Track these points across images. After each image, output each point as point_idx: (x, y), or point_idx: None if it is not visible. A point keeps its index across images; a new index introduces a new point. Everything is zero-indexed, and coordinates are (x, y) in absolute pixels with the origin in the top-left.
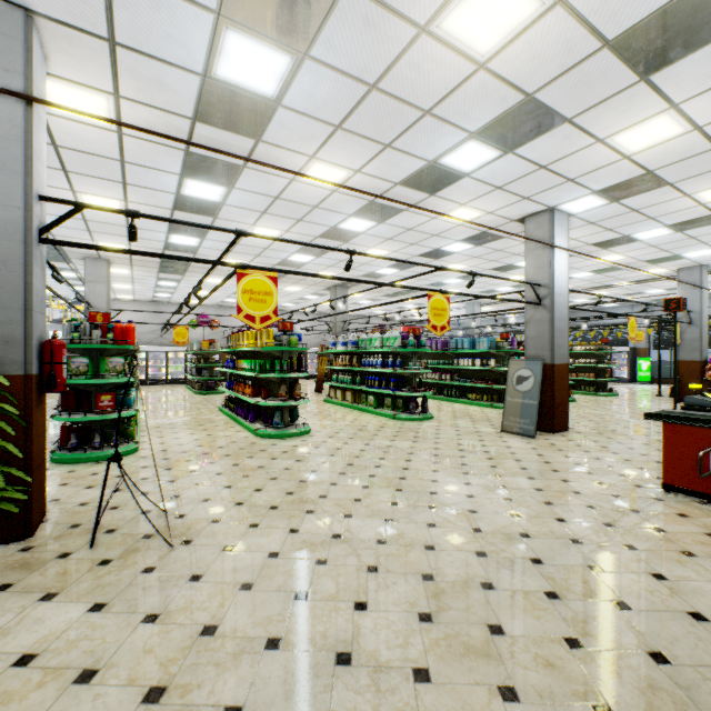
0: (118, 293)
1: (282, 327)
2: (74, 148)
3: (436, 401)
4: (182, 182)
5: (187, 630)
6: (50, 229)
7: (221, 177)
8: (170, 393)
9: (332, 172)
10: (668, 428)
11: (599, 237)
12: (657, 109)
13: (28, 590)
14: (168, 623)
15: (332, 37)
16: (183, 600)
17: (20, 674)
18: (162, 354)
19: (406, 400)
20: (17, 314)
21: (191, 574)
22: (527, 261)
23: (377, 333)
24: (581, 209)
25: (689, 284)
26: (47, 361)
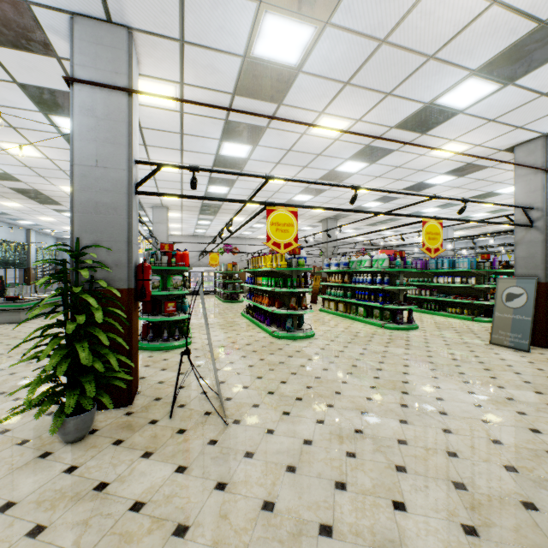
0: (172, 231)
1: (292, 252)
2: (152, 127)
3: (416, 313)
4: (221, 145)
5: (250, 502)
6: (142, 184)
7: (249, 138)
8: (206, 301)
9: (336, 124)
10: None
11: None
12: None
13: (133, 447)
14: (234, 493)
15: (352, 1)
16: (243, 473)
17: (135, 518)
18: (199, 273)
19: (392, 312)
20: (122, 246)
21: (245, 451)
22: (516, 187)
23: (366, 256)
24: None
25: None
26: (140, 279)
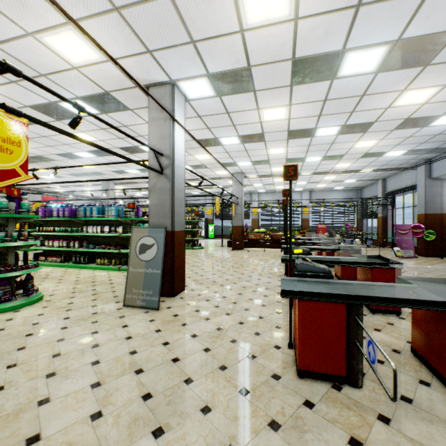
0: None
1: None
2: None
3: (62, 269)
4: None
5: None
6: None
7: None
8: None
9: None
10: (304, 305)
11: (201, 134)
12: None
13: None
14: None
15: None
16: None
17: None
18: None
19: None
20: None
21: None
22: (150, 130)
23: None
24: (195, 95)
25: (237, 182)
26: None
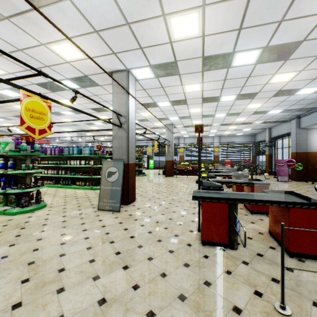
0: None
1: None
2: None
3: (54, 189)
4: None
5: None
6: None
7: None
8: None
9: None
10: (205, 204)
11: (145, 100)
12: (197, 2)
13: None
14: None
15: None
16: None
17: None
18: None
19: (19, 195)
20: None
21: None
22: (113, 100)
23: None
24: (142, 77)
25: (169, 131)
26: None
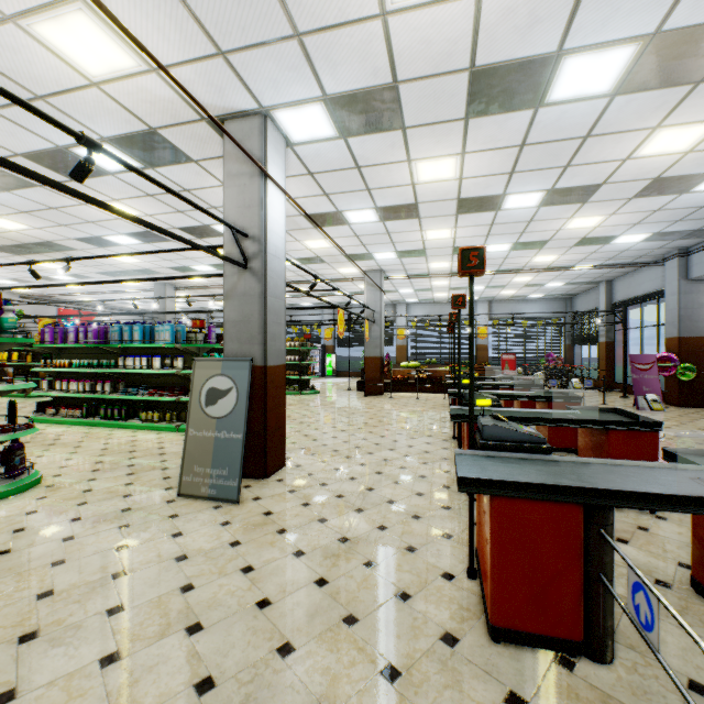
0: None
1: None
2: None
3: (82, 429)
4: None
5: None
6: None
7: None
8: None
9: None
10: (503, 507)
11: (314, 204)
12: None
13: None
14: None
15: None
16: None
17: None
18: None
19: None
20: None
21: None
22: (226, 194)
23: None
24: (303, 135)
25: (373, 286)
26: None
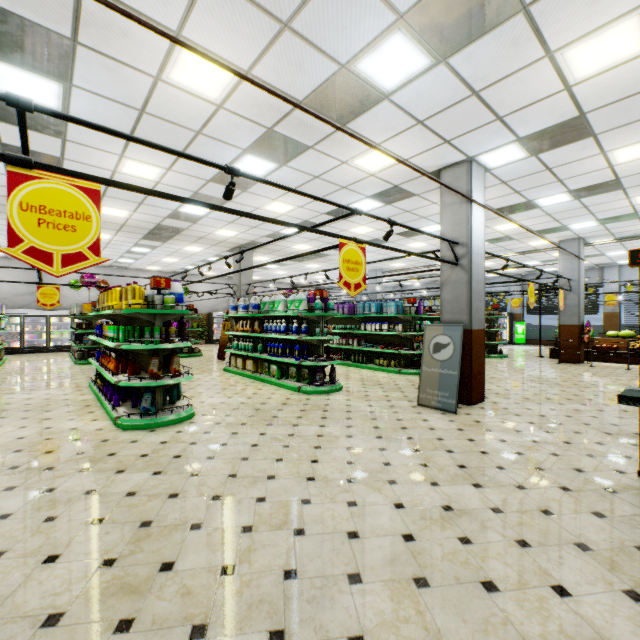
0: None
1: (154, 283)
2: None
3: (343, 367)
4: None
5: None
6: None
7: (45, 60)
8: (43, 364)
9: (212, 71)
10: None
11: (505, 200)
12: (631, 3)
13: None
14: None
15: None
16: None
17: None
18: (44, 319)
19: (312, 370)
20: None
21: None
22: (442, 217)
23: (280, 296)
24: (499, 163)
25: (569, 255)
26: None
